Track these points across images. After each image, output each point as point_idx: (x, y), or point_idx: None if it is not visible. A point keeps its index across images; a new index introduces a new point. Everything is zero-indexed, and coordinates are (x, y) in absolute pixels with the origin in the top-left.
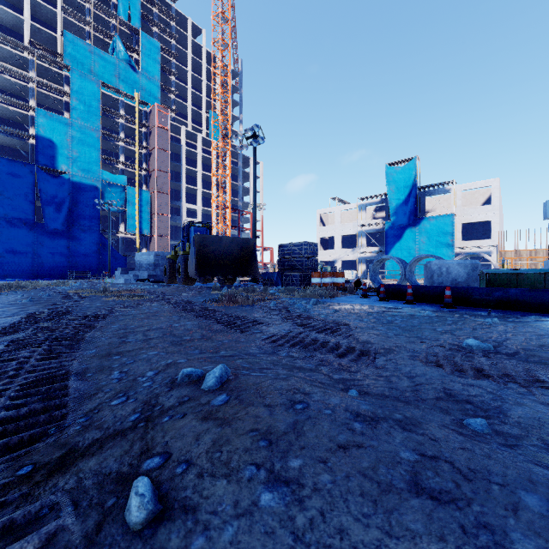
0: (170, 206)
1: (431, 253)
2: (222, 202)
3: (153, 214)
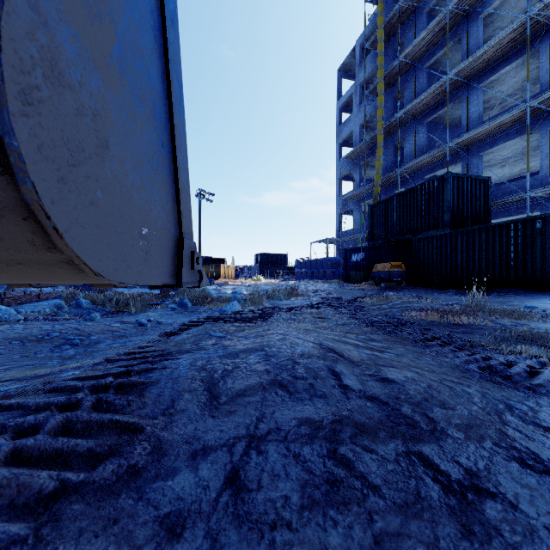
0: None
1: None
2: None
3: None
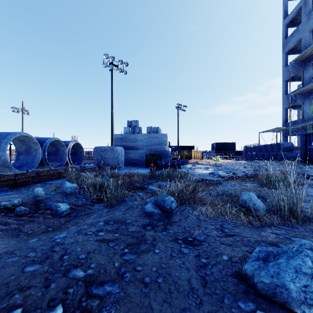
0: None
1: None
2: None
3: None
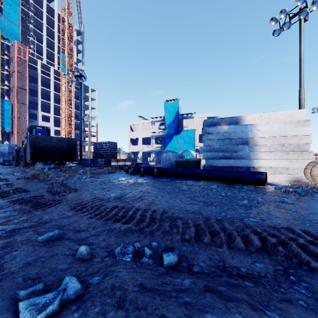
0: (29, 112)
1: (185, 148)
2: (68, 113)
3: (13, 117)
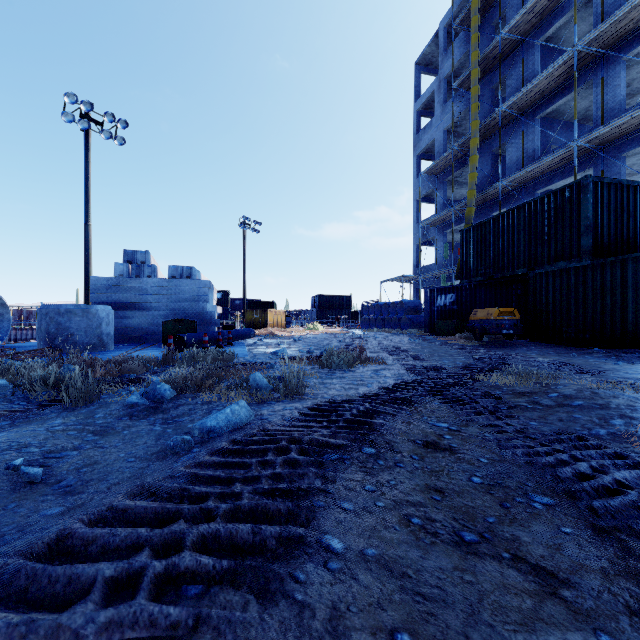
0: None
1: None
2: None
3: None
